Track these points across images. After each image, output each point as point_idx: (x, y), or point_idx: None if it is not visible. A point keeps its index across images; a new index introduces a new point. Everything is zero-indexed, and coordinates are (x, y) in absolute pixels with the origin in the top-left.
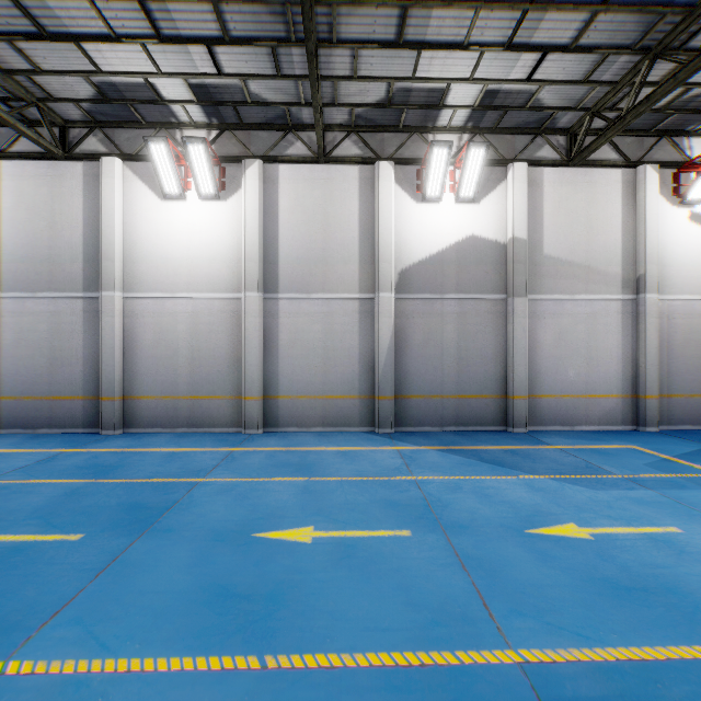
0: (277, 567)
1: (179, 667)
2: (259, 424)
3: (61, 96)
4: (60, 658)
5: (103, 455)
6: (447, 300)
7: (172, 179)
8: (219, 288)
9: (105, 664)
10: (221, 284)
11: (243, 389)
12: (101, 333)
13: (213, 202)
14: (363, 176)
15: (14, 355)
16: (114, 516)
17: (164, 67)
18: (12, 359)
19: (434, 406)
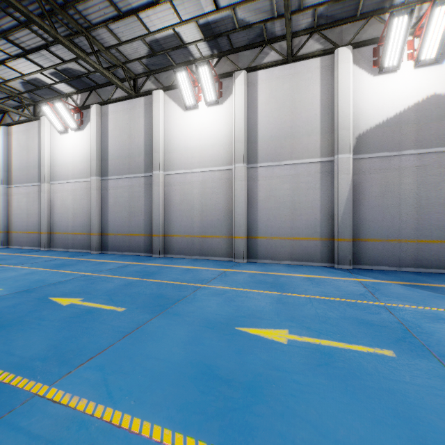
0: (255, 360)
1: (158, 438)
2: (244, 256)
3: (132, 58)
4: (79, 396)
5: (150, 266)
6: (405, 156)
7: (190, 95)
8: (218, 163)
9: (105, 412)
10: (219, 160)
11: (233, 231)
12: (152, 196)
13: (214, 106)
14: (323, 65)
15: (113, 211)
16: (146, 300)
17: (184, 17)
18: (112, 213)
19: (391, 249)
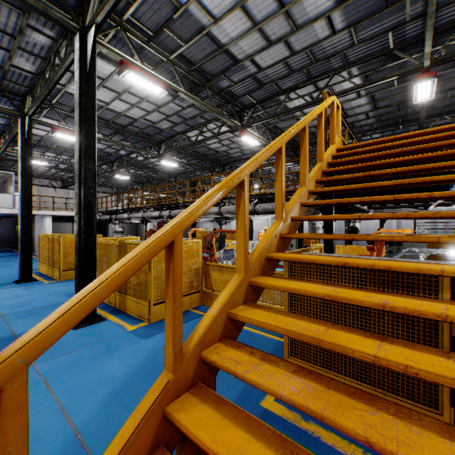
0: None
1: None
2: None
3: None
4: None
5: None
6: None
7: None
8: None
9: None
10: None
11: None
12: None
13: None
14: None
15: None
16: None
17: None
18: None
19: None
